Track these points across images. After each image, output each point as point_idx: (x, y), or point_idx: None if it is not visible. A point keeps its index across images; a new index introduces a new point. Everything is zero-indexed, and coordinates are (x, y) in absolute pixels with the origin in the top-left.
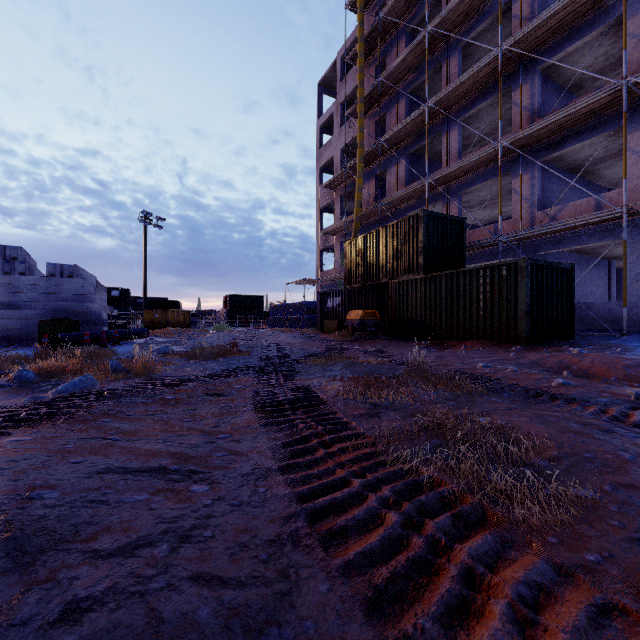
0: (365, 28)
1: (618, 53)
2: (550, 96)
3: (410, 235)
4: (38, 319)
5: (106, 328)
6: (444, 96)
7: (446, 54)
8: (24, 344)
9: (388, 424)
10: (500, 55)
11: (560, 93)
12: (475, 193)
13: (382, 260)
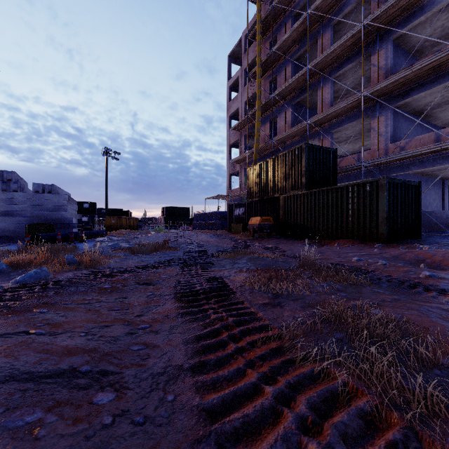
0: (262, 14)
1: None
2: (399, 59)
3: (296, 162)
4: (26, 223)
5: (76, 230)
6: (320, 61)
7: (321, 30)
8: (16, 241)
9: (290, 314)
10: (362, 28)
11: (407, 57)
12: (343, 132)
13: (275, 180)
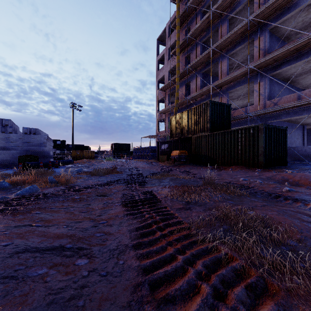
0: (180, 11)
1: (309, 20)
2: (273, 43)
3: (203, 113)
4: (18, 155)
5: (52, 159)
6: (220, 43)
7: (221, 23)
8: (11, 167)
9: (196, 214)
10: (248, 22)
11: (278, 41)
12: (235, 92)
13: (189, 125)
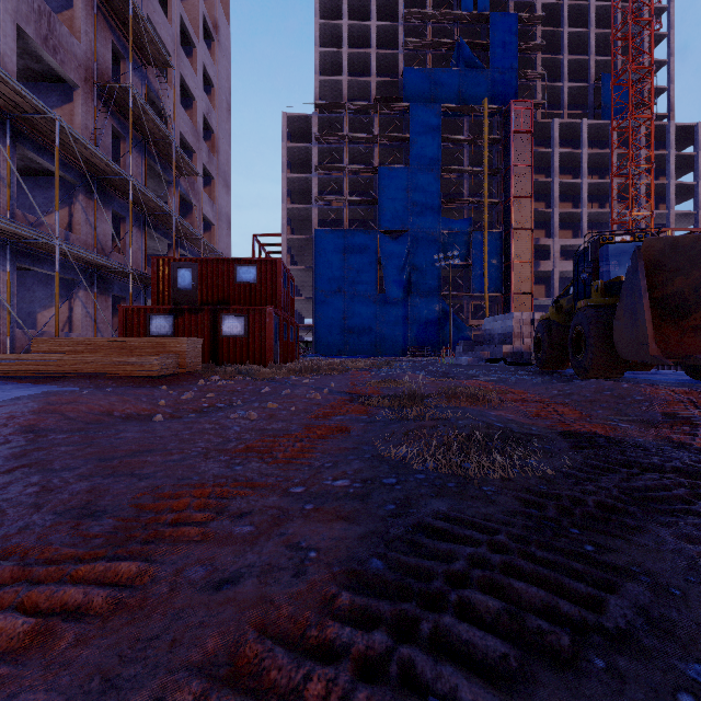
0: None
1: None
2: None
3: None
4: None
5: None
6: None
7: None
8: None
9: None
10: None
11: None
12: None
13: None
